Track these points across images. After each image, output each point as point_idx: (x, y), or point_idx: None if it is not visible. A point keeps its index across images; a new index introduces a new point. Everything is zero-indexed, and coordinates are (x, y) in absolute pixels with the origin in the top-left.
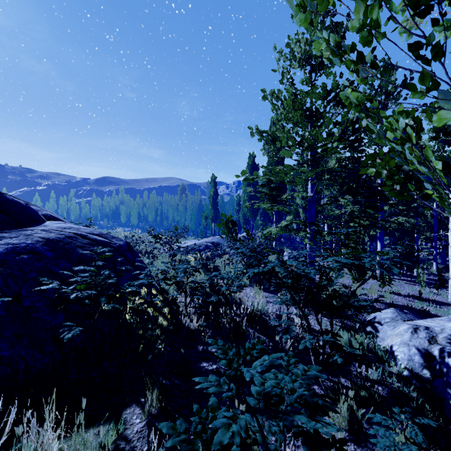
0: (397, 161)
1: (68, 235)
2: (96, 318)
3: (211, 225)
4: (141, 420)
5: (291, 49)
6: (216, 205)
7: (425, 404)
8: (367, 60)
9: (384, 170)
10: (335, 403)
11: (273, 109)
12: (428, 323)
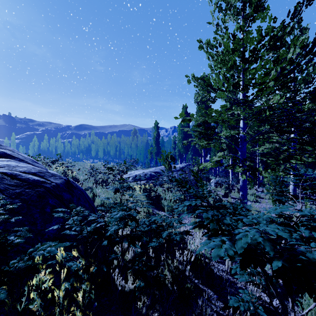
0: None
1: None
2: None
3: (154, 158)
4: None
5: None
6: (158, 143)
7: None
8: None
9: None
10: None
11: (208, 56)
12: None
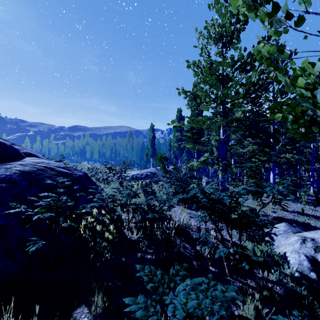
0: (305, 106)
1: (39, 168)
2: (56, 233)
3: (150, 159)
4: (88, 319)
5: (208, 30)
6: (154, 145)
7: (315, 301)
8: (282, 11)
9: (290, 115)
10: (244, 301)
11: (194, 75)
12: (312, 234)
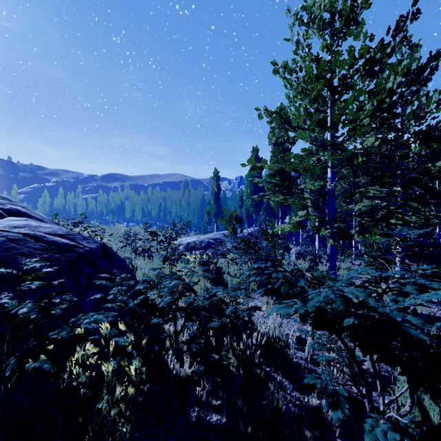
0: None
1: (12, 236)
2: (10, 386)
3: (213, 220)
4: None
5: (309, 9)
6: (219, 200)
7: None
8: None
9: None
10: None
11: (285, 84)
12: None
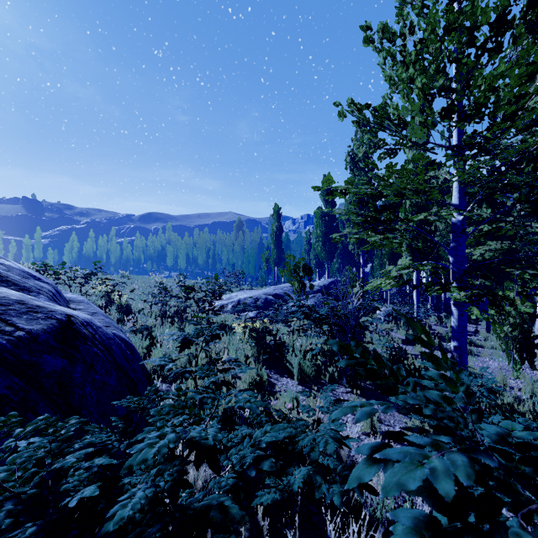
0: None
1: None
2: None
3: (273, 269)
4: None
5: None
6: (280, 244)
7: None
8: None
9: None
10: None
11: (385, 56)
12: None
